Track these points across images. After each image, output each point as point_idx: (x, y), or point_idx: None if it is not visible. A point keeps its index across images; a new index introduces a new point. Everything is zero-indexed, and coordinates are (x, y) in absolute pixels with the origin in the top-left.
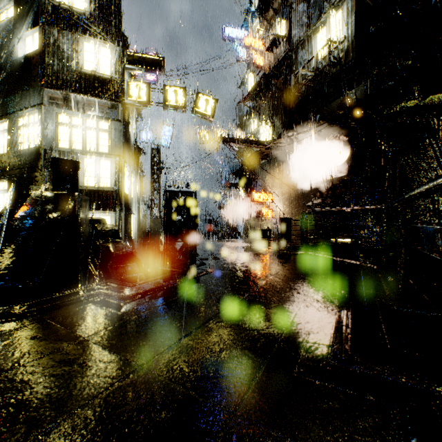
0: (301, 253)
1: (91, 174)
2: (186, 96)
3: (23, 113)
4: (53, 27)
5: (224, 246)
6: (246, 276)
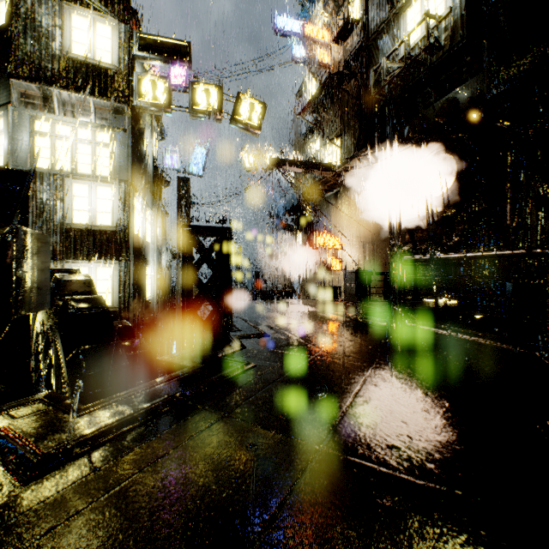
0: (395, 325)
1: (83, 206)
2: (223, 98)
3: None
4: None
5: (276, 312)
6: (318, 377)
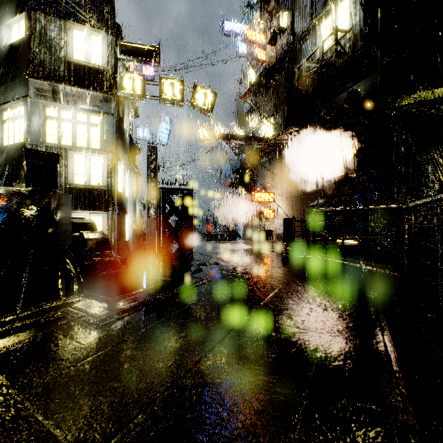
0: (308, 257)
1: (81, 171)
2: (184, 89)
3: (8, 106)
4: (39, 13)
5: (224, 249)
6: (250, 287)
